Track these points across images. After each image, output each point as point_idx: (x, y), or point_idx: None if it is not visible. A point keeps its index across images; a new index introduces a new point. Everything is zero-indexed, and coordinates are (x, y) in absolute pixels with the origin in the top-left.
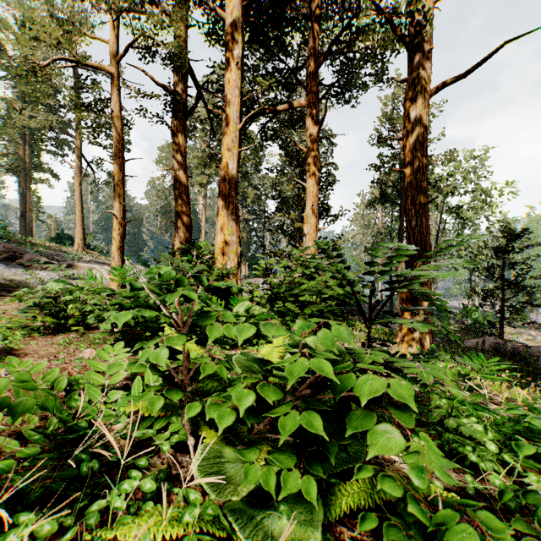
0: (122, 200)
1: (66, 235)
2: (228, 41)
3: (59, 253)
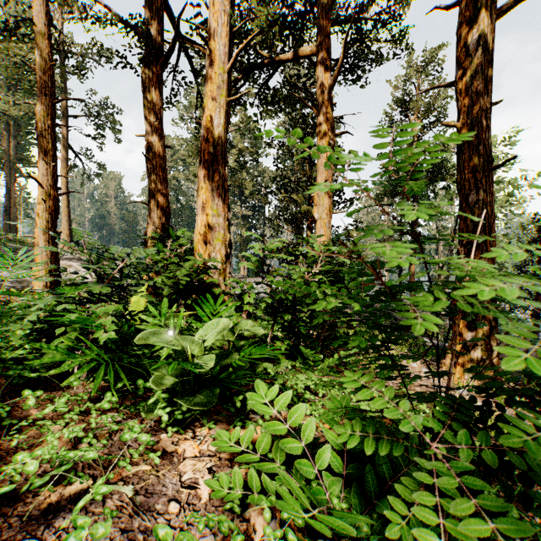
0: (52, 160)
1: None
2: None
3: None
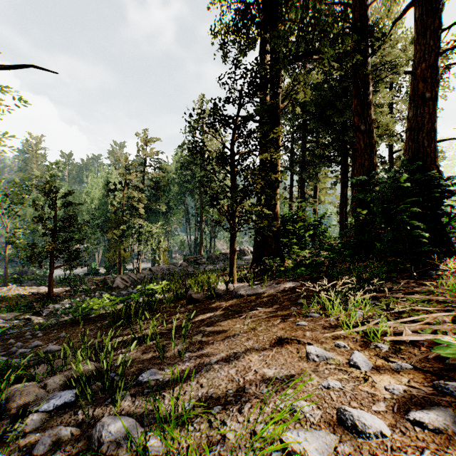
0: None
1: None
2: None
3: None
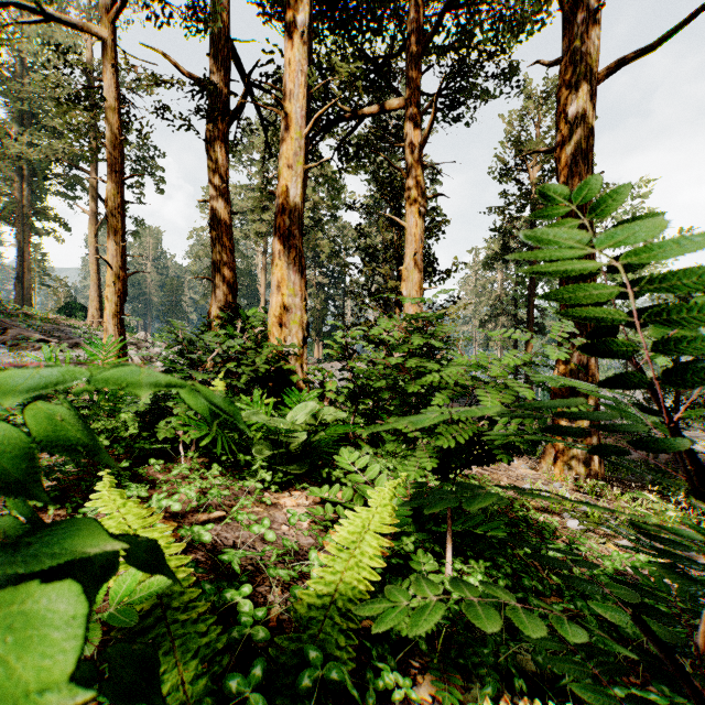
0: (121, 239)
1: (78, 304)
2: (288, 0)
3: (65, 328)
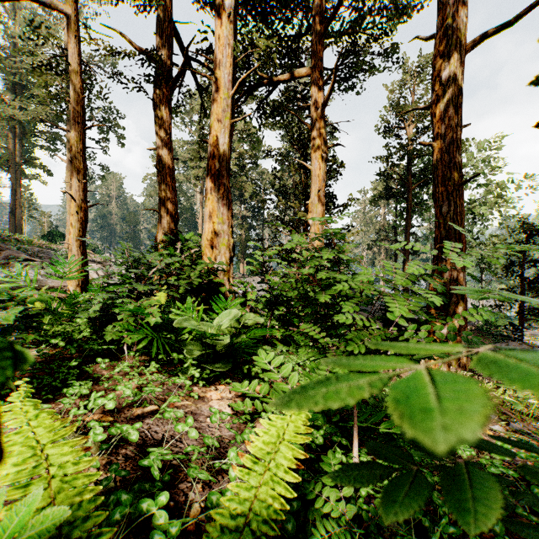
0: (83, 178)
1: (58, 232)
2: None
3: (47, 250)
